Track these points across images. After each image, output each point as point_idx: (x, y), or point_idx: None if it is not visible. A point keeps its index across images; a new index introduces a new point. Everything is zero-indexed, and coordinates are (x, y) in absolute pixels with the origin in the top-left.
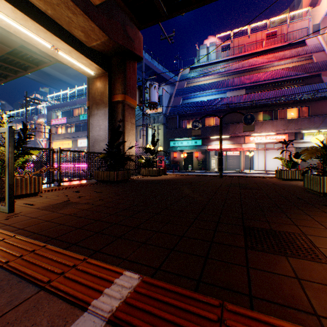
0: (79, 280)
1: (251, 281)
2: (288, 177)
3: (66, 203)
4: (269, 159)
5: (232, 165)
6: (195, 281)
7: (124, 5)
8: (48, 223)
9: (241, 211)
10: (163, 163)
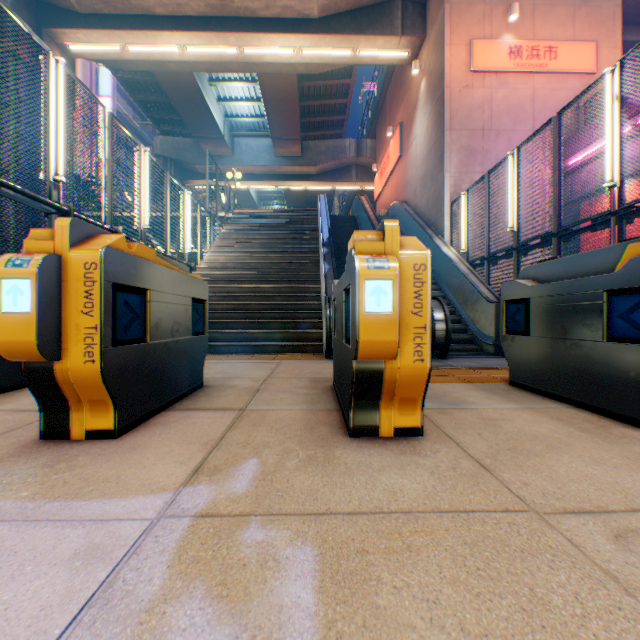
0: None
1: None
2: None
3: None
4: None
5: None
6: None
7: None
8: None
9: None
10: None
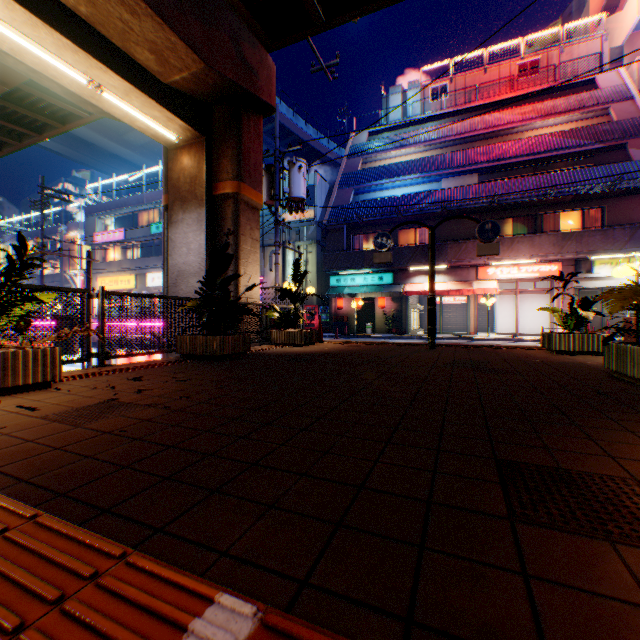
0: (99, 624)
1: (542, 622)
2: (568, 348)
3: (108, 404)
4: (525, 312)
5: (453, 323)
6: (399, 622)
7: (238, 1)
8: (57, 454)
9: (486, 424)
10: (316, 320)
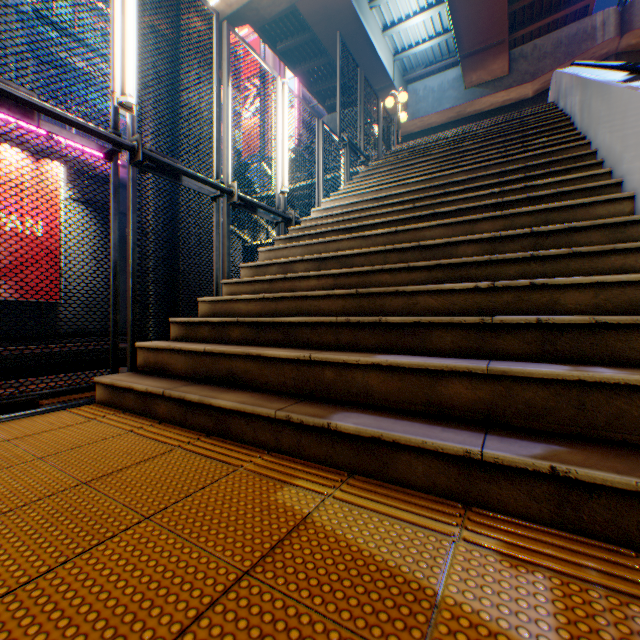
0: None
1: None
2: None
3: None
4: None
5: None
6: None
7: None
8: None
9: None
10: None
